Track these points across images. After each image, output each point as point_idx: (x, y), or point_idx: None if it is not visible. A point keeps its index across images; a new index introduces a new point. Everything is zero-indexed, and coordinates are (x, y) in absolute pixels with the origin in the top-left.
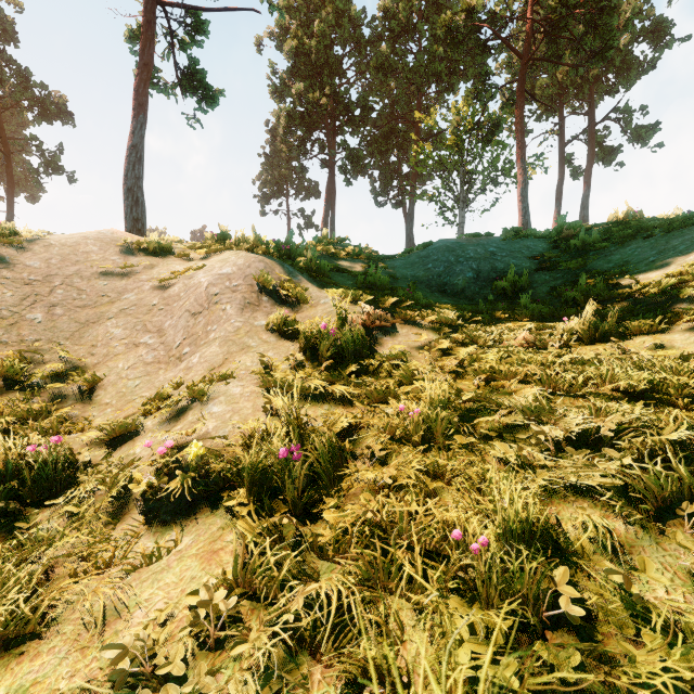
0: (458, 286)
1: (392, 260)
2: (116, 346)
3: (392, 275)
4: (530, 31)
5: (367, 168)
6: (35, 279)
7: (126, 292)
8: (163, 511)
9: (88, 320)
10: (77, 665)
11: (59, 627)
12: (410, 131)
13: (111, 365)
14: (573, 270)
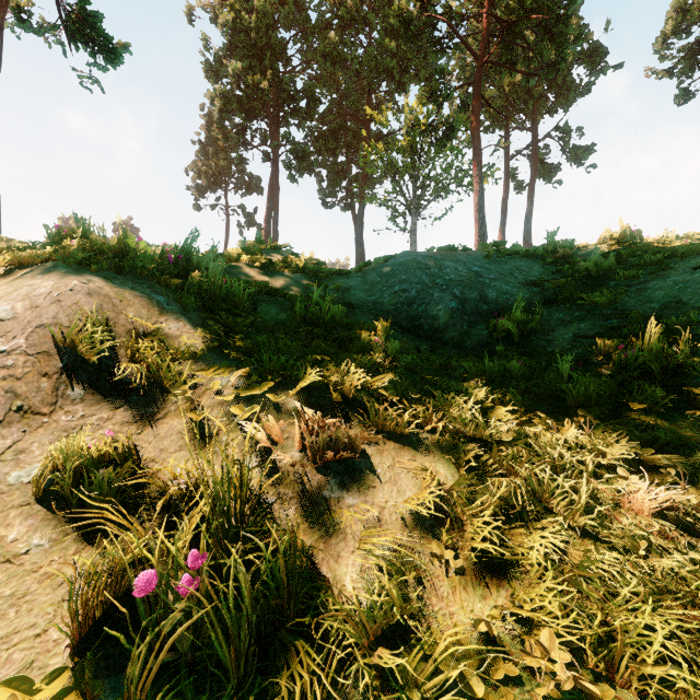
0: (438, 322)
1: (345, 277)
2: None
3: (346, 301)
4: (487, 32)
5: (313, 165)
6: None
7: None
8: None
9: None
10: None
11: None
12: (359, 131)
13: None
14: (601, 309)
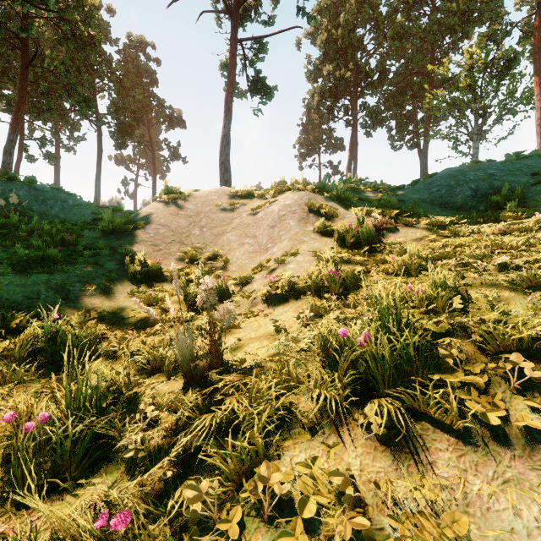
0: (456, 203)
1: (401, 189)
2: (233, 245)
3: (400, 200)
4: None
5: (384, 120)
6: (192, 214)
7: (234, 219)
8: (274, 301)
9: (218, 234)
10: (256, 333)
11: (244, 328)
12: (424, 82)
13: (232, 254)
14: None
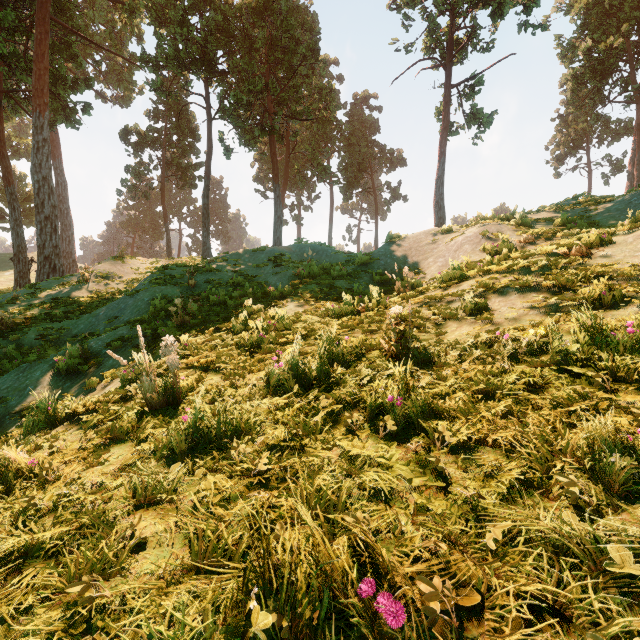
0: None
1: (609, 202)
2: (430, 265)
3: (594, 214)
4: None
5: None
6: (407, 250)
7: (434, 249)
8: None
9: (422, 260)
10: None
11: None
12: None
13: (429, 270)
14: None
